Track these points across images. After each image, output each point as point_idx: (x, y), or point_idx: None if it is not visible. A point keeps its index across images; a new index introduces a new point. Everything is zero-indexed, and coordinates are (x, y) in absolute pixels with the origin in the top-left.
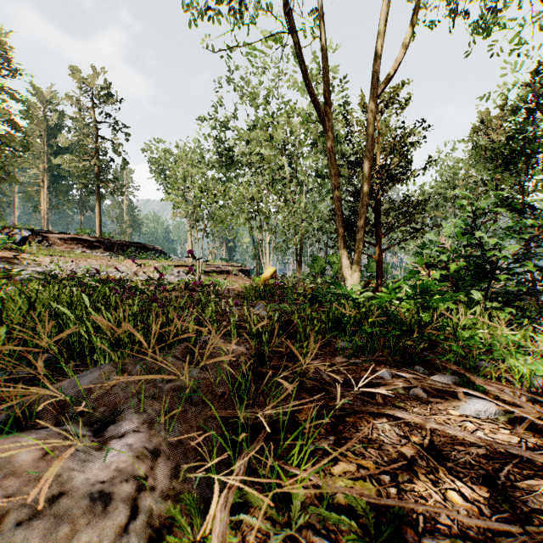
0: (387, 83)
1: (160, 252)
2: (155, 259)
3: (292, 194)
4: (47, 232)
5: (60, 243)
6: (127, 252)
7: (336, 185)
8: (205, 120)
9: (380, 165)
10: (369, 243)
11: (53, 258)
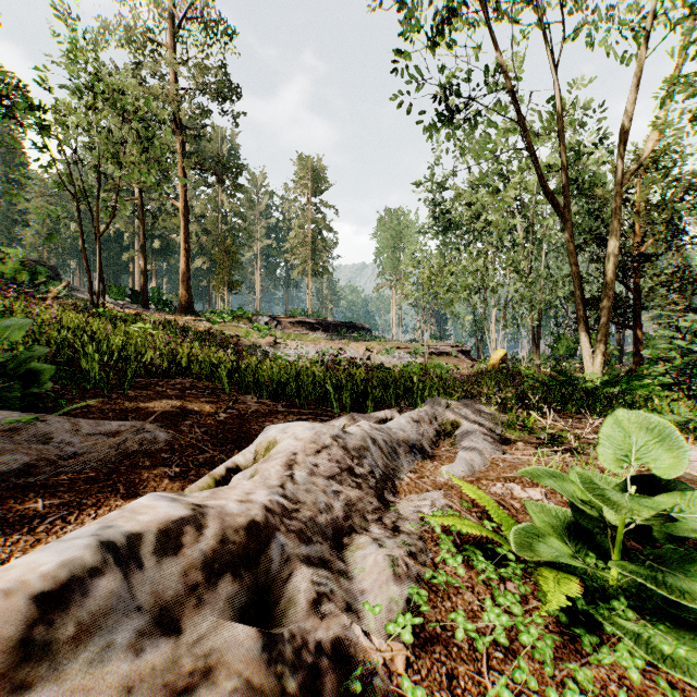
0: (634, 171)
1: (368, 330)
2: (368, 339)
3: (526, 263)
4: (280, 317)
5: (290, 327)
6: (342, 333)
7: (576, 274)
8: (419, 184)
9: (635, 241)
10: (625, 325)
11: (296, 342)
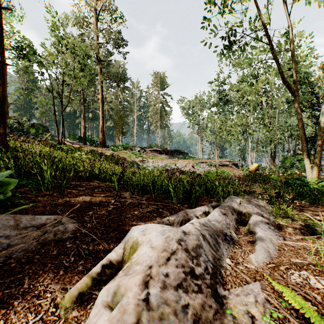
0: None
1: (186, 154)
2: (187, 158)
3: (268, 119)
4: (145, 147)
5: (150, 152)
6: (174, 155)
7: (301, 124)
8: (212, 82)
9: None
10: None
11: (153, 160)
